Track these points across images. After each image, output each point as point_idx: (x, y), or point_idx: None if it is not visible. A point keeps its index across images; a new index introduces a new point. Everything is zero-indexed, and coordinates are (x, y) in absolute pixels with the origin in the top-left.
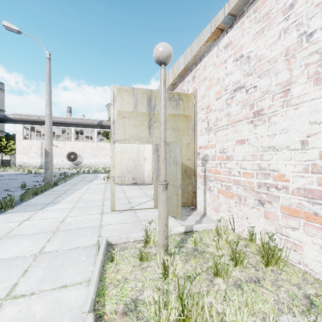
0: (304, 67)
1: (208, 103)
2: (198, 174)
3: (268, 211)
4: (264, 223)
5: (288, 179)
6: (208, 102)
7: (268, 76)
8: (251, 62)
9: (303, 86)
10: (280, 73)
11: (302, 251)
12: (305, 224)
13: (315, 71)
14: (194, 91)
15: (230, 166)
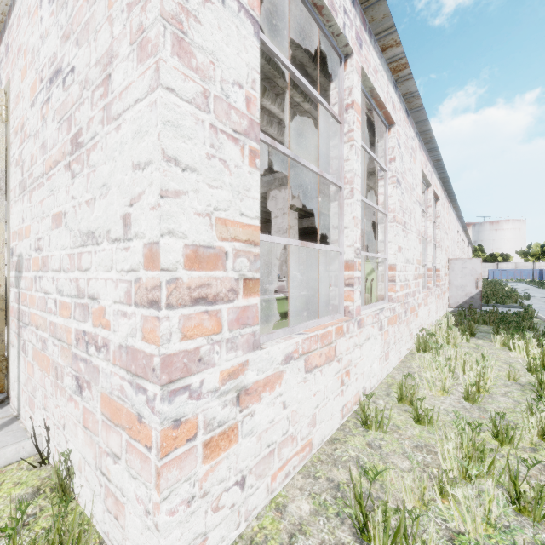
0: (126, 13)
1: (22, 117)
2: (12, 307)
3: (87, 409)
4: (83, 440)
5: (109, 321)
6: (22, 115)
7: (87, 41)
8: (69, 2)
9: (125, 67)
10: (100, 32)
11: (124, 519)
12: (128, 446)
13: (139, 24)
14: (7, 84)
15: (45, 285)
